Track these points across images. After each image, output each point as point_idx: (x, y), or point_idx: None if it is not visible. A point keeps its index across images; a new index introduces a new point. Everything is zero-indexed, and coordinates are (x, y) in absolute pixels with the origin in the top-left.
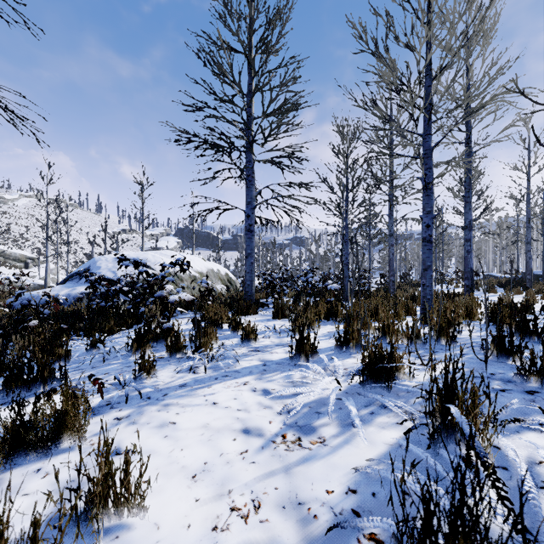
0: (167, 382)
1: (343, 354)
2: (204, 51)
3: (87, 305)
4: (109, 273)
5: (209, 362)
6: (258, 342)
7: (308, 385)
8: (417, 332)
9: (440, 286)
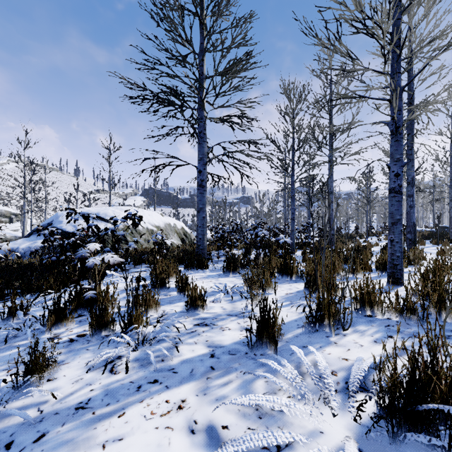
0: (64, 394)
1: (317, 334)
2: (155, 6)
3: (40, 259)
4: (70, 227)
5: (139, 347)
6: (207, 308)
7: (284, 417)
8: (412, 305)
9: (371, 238)
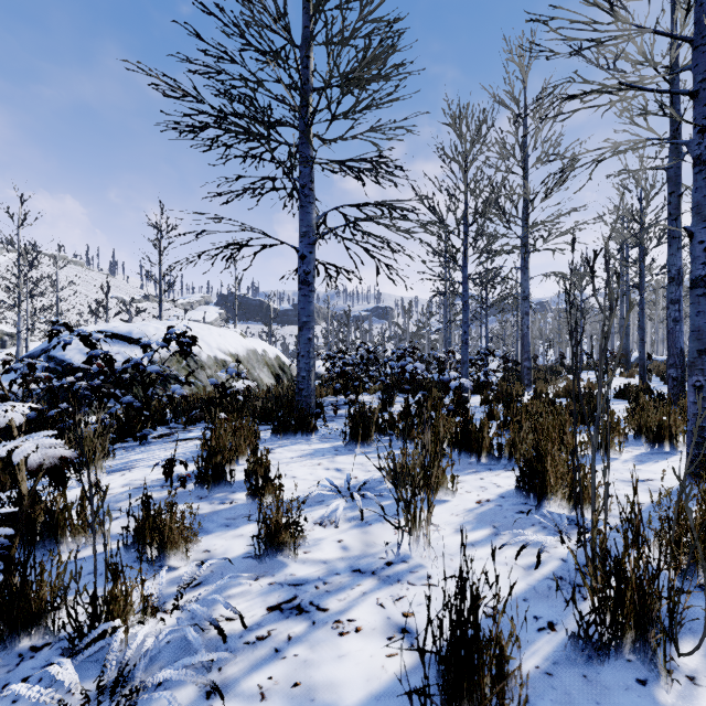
0: None
1: (608, 670)
2: None
3: None
4: (78, 356)
5: None
6: (306, 546)
7: None
8: None
9: (587, 373)
